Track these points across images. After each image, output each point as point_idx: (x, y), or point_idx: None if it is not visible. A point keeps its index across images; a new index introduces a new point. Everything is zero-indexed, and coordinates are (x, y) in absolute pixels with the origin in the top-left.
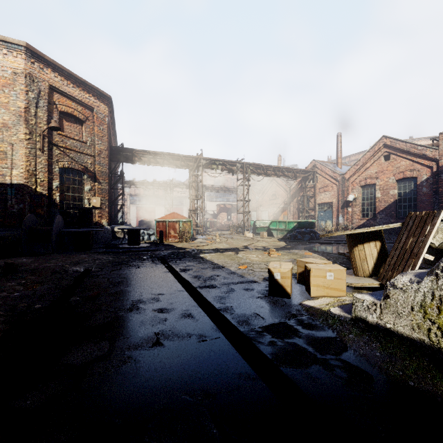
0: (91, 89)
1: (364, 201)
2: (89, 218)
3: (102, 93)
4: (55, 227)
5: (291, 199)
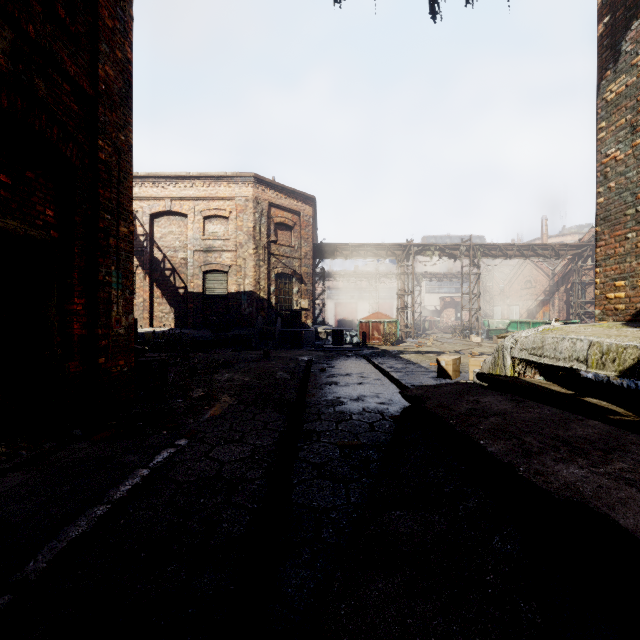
0: (299, 195)
1: None
2: (299, 319)
3: (307, 196)
4: (277, 327)
5: (555, 287)
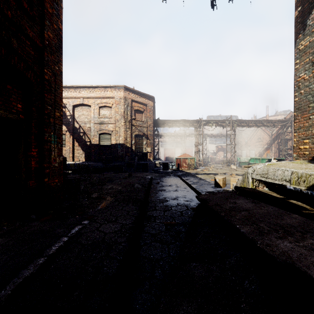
0: (146, 96)
1: None
2: (146, 157)
3: (150, 96)
4: (135, 161)
5: (273, 141)
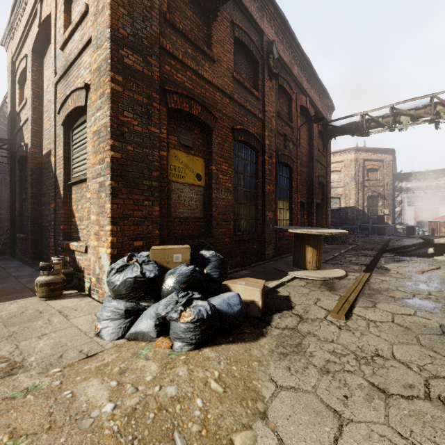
0: (382, 151)
1: None
2: (383, 220)
3: (388, 150)
4: (370, 224)
5: None
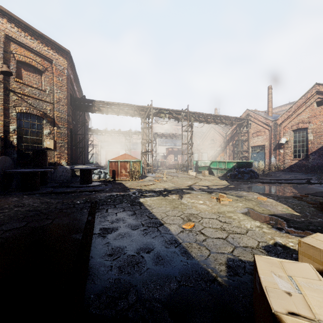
0: (50, 43)
1: (296, 144)
2: (42, 159)
3: (60, 47)
4: None
5: (227, 142)
